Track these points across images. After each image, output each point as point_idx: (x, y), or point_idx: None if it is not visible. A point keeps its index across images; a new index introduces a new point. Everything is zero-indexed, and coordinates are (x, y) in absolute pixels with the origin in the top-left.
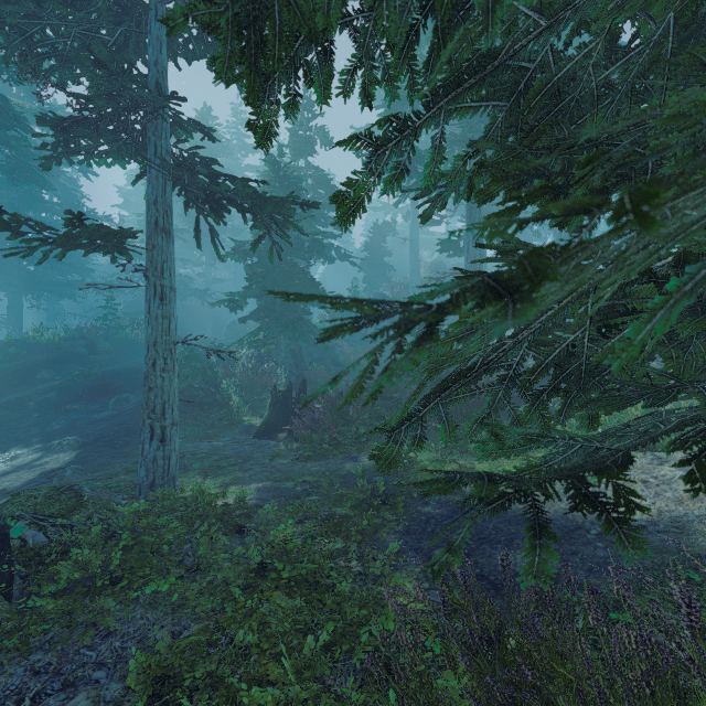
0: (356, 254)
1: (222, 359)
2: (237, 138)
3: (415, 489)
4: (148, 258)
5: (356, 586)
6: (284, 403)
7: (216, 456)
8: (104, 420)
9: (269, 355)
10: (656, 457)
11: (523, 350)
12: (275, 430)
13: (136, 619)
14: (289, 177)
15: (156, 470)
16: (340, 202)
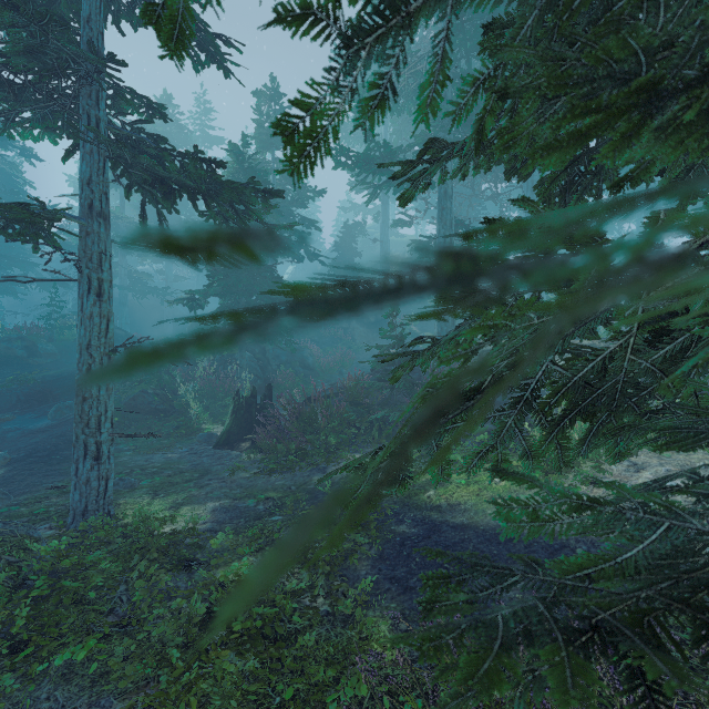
0: (326, 254)
1: (171, 364)
2: (201, 129)
3: (388, 505)
4: (81, 247)
5: (323, 631)
6: (247, 410)
7: (170, 470)
8: (41, 432)
9: (233, 358)
10: (632, 463)
11: (546, 363)
12: (237, 439)
13: (39, 701)
14: (254, 169)
15: (90, 494)
16: (288, 134)
